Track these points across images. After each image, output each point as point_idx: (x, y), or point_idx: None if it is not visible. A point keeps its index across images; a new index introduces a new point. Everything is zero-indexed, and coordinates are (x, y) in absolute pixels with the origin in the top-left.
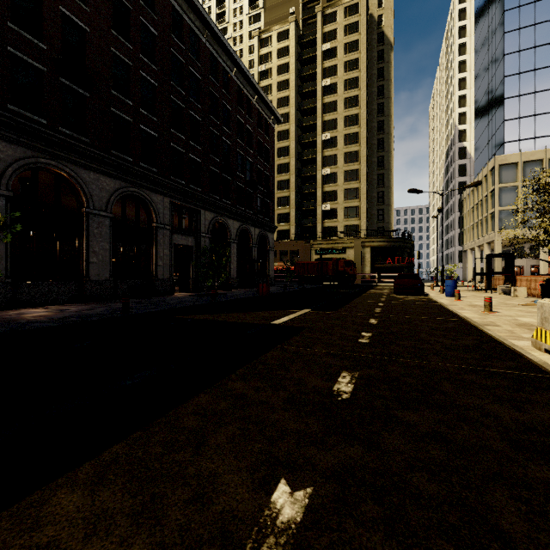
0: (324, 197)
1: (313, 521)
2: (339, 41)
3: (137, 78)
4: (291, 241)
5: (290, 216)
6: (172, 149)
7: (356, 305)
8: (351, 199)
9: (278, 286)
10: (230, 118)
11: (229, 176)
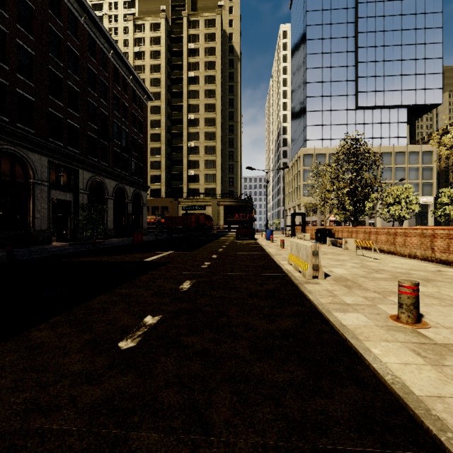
0: (189, 164)
1: (161, 322)
2: (200, 44)
3: (12, 45)
4: (162, 199)
5: (161, 177)
6: (50, 113)
7: (207, 247)
8: (209, 168)
9: (150, 235)
10: (107, 92)
11: (107, 142)
